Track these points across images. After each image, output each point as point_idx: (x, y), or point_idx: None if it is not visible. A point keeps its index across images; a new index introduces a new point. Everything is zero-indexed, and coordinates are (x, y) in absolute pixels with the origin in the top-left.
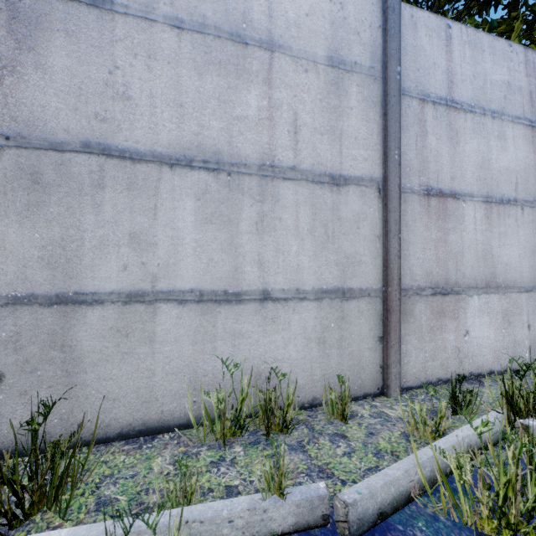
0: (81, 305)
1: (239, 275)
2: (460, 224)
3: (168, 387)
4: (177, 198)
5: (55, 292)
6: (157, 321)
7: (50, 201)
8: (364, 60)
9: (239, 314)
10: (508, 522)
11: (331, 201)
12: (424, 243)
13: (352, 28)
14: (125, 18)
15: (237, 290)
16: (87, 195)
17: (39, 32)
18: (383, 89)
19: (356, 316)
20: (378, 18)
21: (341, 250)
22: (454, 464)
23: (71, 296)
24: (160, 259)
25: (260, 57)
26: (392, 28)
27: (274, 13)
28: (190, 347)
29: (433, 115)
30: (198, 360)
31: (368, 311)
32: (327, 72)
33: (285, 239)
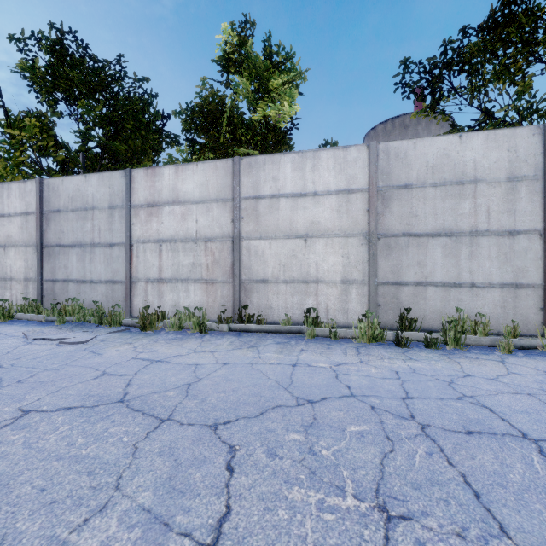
0: (402, 285)
1: (460, 277)
2: None
3: (431, 316)
4: (434, 248)
5: (394, 281)
6: (427, 292)
7: (393, 253)
8: (530, 173)
9: (460, 292)
10: None
11: (508, 243)
12: None
13: (522, 160)
14: (416, 189)
15: (459, 282)
16: (403, 250)
17: (390, 201)
18: (544, 184)
19: (524, 297)
20: (539, 149)
21: (515, 265)
22: None
23: (399, 282)
24: (428, 270)
25: (470, 187)
26: None
27: (477, 167)
28: (439, 303)
29: None
30: (443, 308)
31: (532, 295)
32: (506, 184)
33: (482, 261)
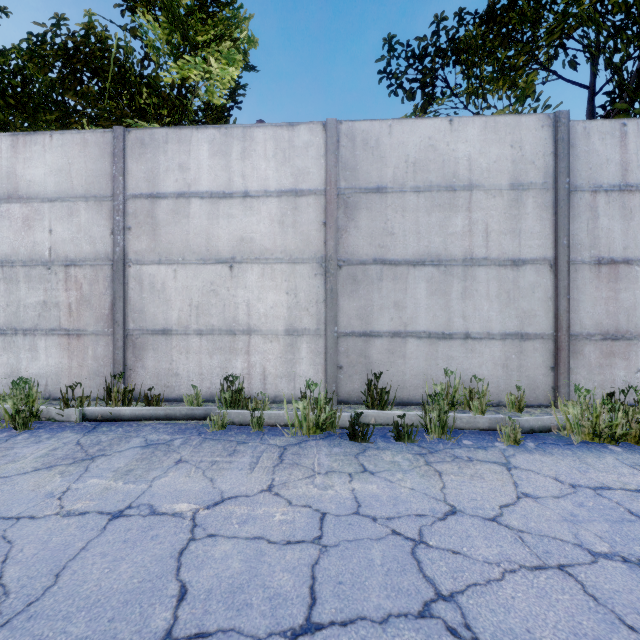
0: (372, 337)
1: (451, 324)
2: (632, 285)
3: (412, 382)
4: (416, 283)
5: (362, 331)
6: (407, 347)
7: (360, 288)
8: (538, 179)
9: (451, 346)
10: (597, 434)
11: (512, 276)
12: (594, 301)
13: (528, 161)
14: (391, 194)
15: (450, 332)
16: (375, 284)
17: (356, 211)
18: (555, 195)
19: (531, 352)
20: (549, 147)
21: (520, 308)
22: (572, 411)
23: (368, 333)
24: (408, 315)
25: (464, 196)
26: (561, 154)
27: (472, 168)
28: (423, 362)
29: (605, 201)
30: (428, 370)
31: (541, 349)
32: (509, 194)
33: (479, 302)
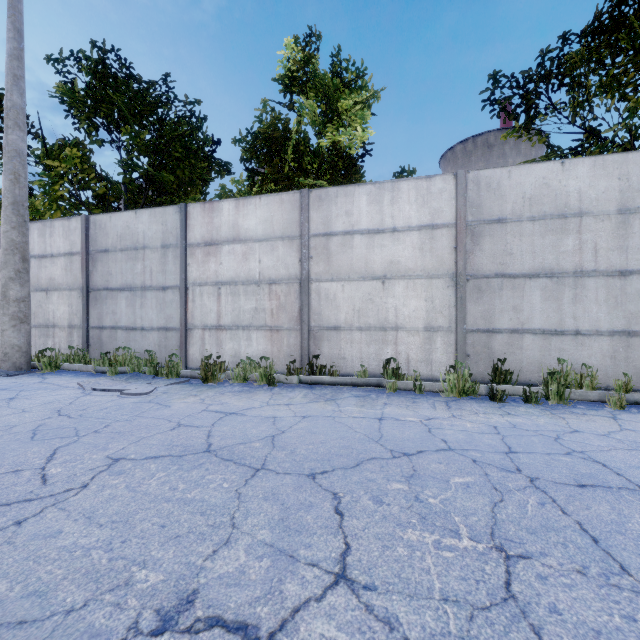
0: (494, 333)
1: (563, 323)
2: None
3: (528, 368)
4: (532, 291)
5: (485, 328)
6: (524, 341)
7: (484, 296)
8: None
9: (562, 340)
10: None
11: (619, 285)
12: None
13: (635, 190)
14: (510, 223)
15: (561, 329)
16: (496, 293)
17: (480, 238)
18: None
19: (638, 346)
20: None
21: (627, 310)
22: None
23: (491, 330)
24: (525, 316)
25: (574, 221)
26: None
27: (582, 198)
28: (538, 353)
29: None
30: (542, 359)
31: None
32: (617, 218)
33: (589, 306)
